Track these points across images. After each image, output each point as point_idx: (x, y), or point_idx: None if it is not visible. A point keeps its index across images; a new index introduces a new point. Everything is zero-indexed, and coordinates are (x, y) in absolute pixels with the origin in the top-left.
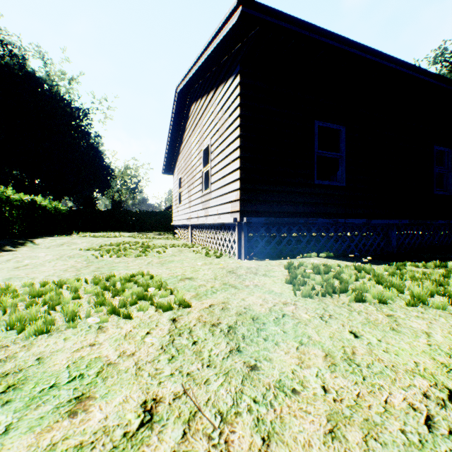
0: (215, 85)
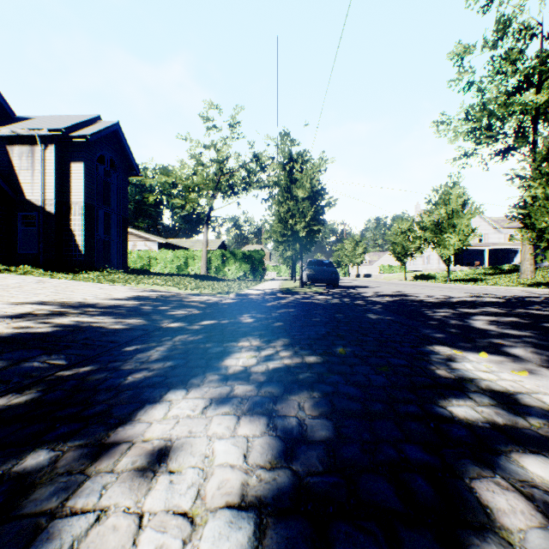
0: (146, 239)
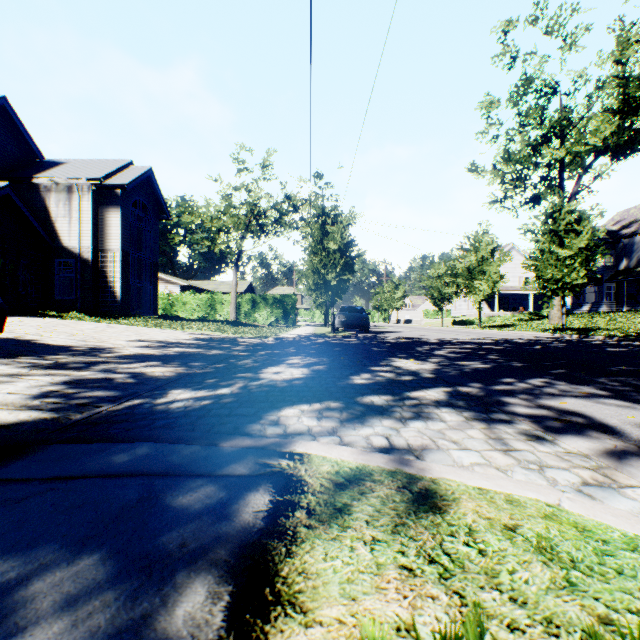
0: (167, 281)
